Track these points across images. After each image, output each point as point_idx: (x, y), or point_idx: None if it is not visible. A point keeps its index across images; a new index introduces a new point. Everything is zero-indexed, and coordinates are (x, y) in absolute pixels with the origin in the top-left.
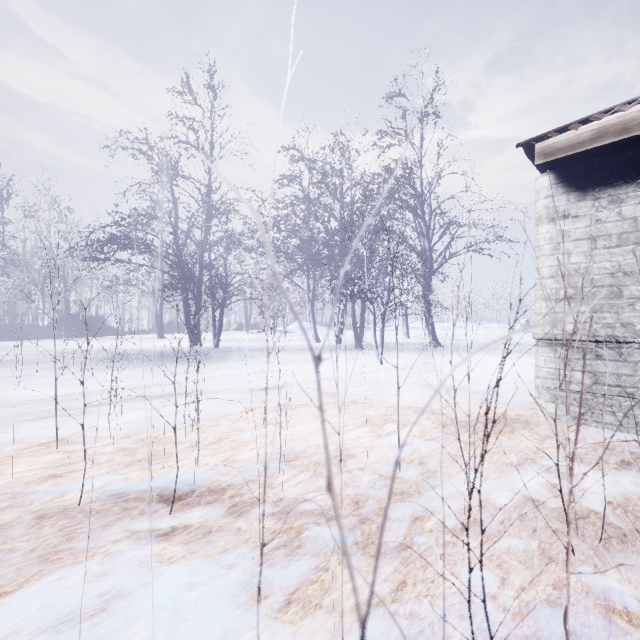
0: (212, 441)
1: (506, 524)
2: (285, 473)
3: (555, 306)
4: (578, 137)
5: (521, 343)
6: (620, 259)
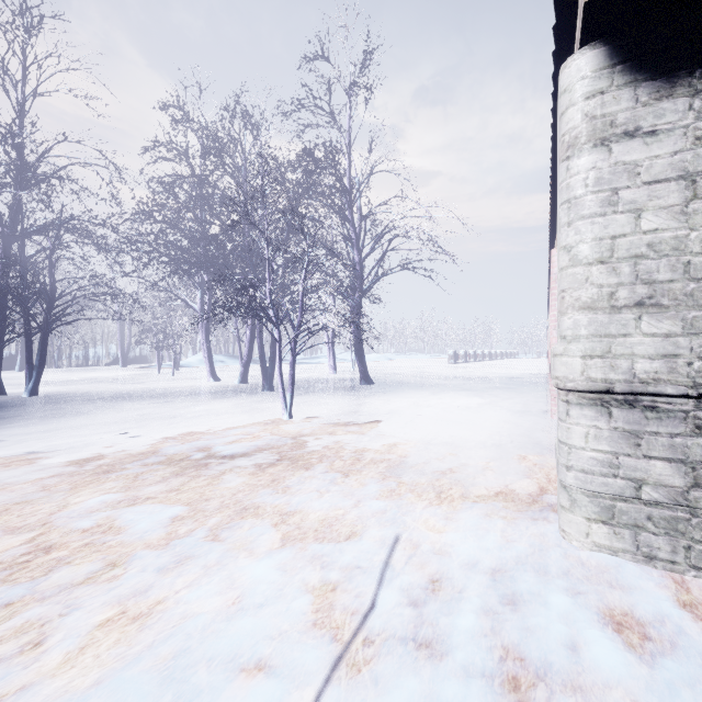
0: None
1: None
2: None
3: (608, 322)
4: None
5: (455, 376)
6: None
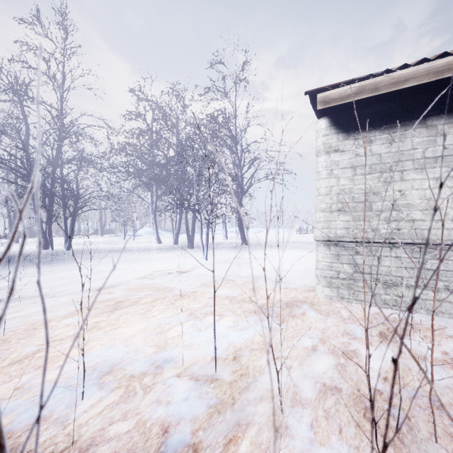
0: (14, 361)
1: (315, 428)
2: (90, 398)
3: (329, 216)
4: (346, 91)
5: (298, 241)
6: (371, 183)
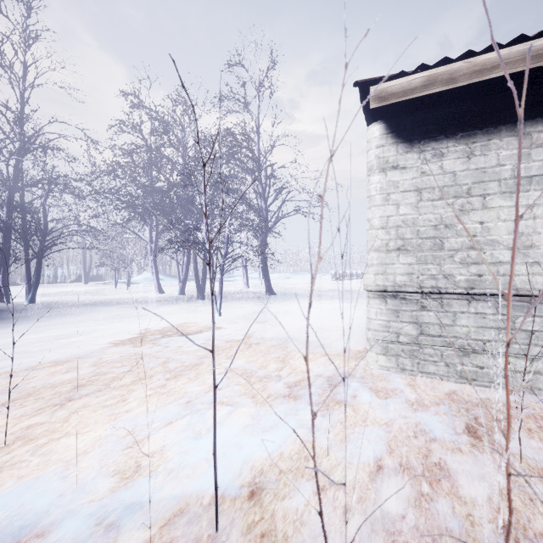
0: None
1: None
2: None
3: (385, 257)
4: (410, 83)
5: (334, 290)
6: (442, 212)
